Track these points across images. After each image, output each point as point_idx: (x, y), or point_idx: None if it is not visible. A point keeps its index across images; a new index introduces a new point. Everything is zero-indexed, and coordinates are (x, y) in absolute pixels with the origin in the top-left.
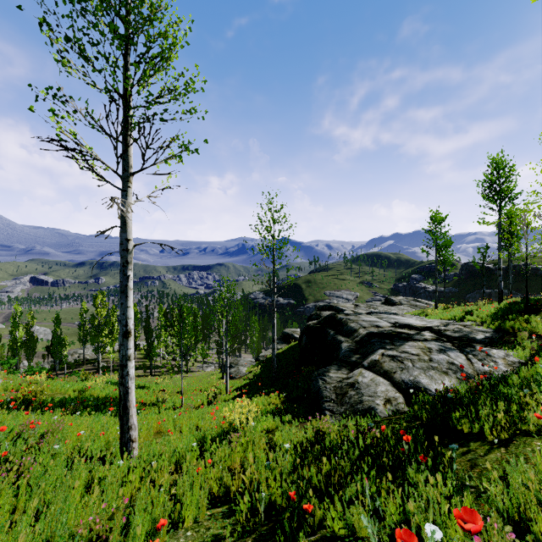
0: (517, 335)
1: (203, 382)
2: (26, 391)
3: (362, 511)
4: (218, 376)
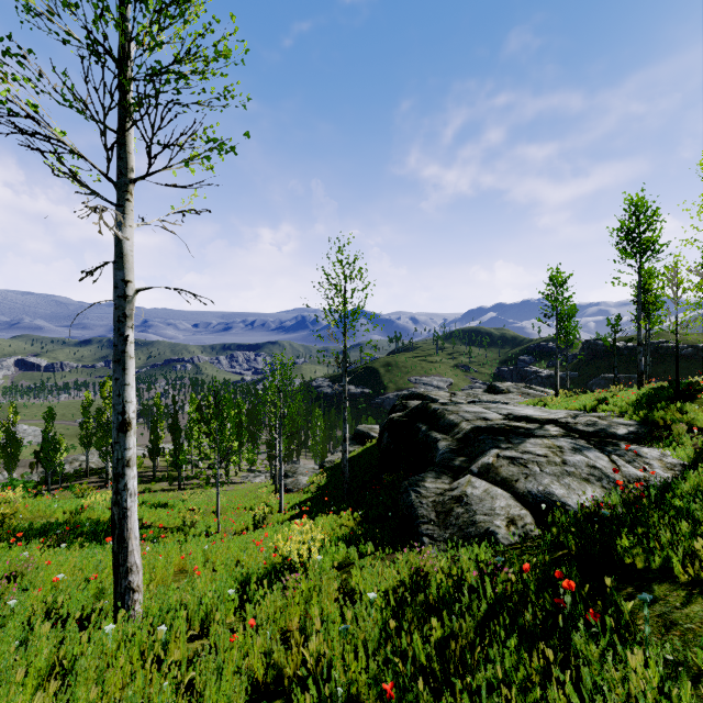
0: (670, 429)
1: (249, 497)
2: None
3: None
4: (269, 489)
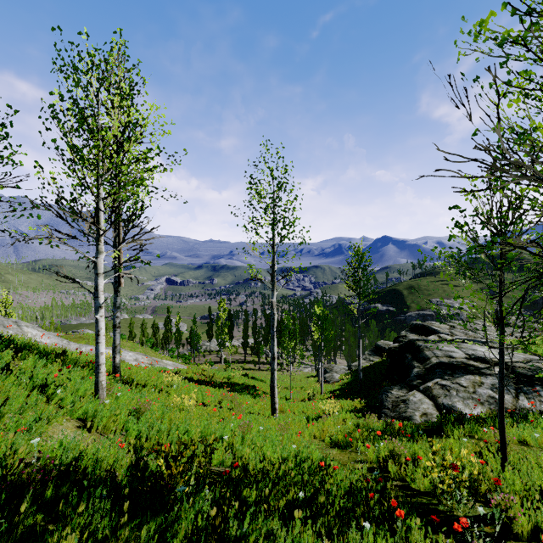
0: None
1: (303, 382)
2: (206, 375)
3: (370, 443)
4: (314, 378)
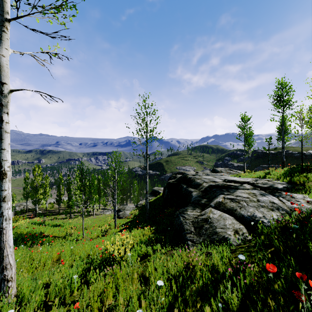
0: (303, 185)
1: (102, 221)
2: None
3: None
4: (111, 217)
